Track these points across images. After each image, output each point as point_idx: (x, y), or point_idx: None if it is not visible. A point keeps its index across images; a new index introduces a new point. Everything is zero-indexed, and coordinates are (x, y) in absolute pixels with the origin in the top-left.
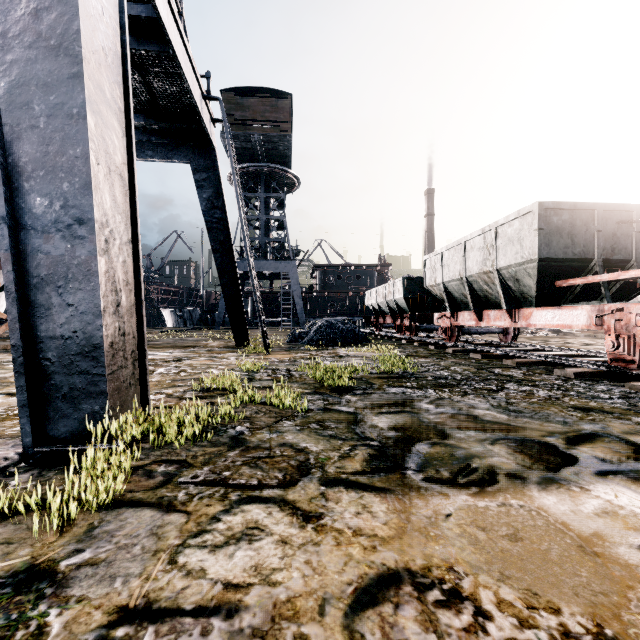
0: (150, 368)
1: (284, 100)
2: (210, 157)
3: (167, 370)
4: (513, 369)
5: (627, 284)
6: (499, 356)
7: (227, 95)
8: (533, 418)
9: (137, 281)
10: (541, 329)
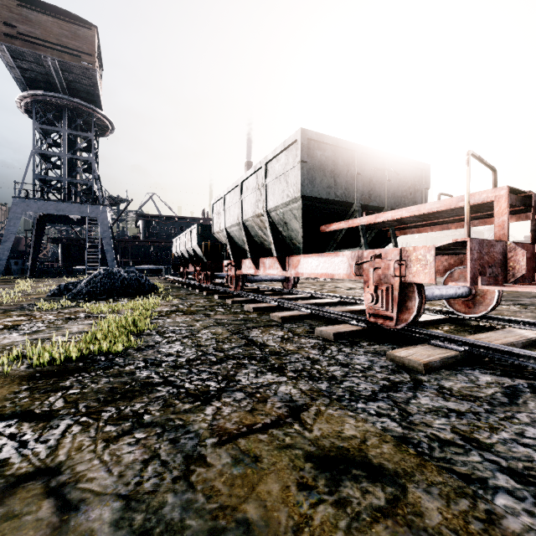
0: None
1: (87, 30)
2: None
3: None
4: (275, 329)
5: (380, 233)
6: (272, 307)
7: (7, 1)
8: None
9: None
10: None
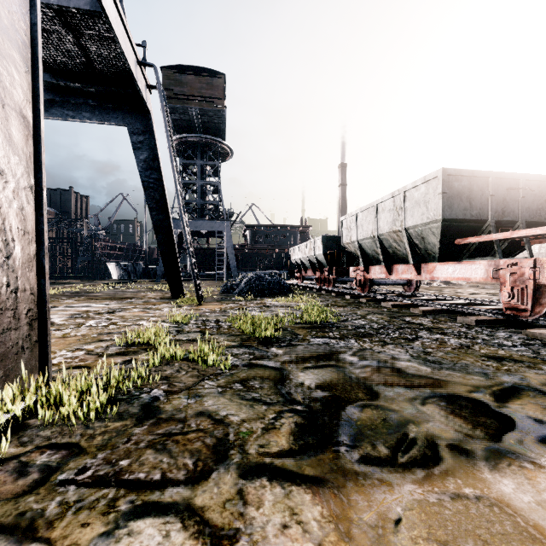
0: (80, 321)
1: (218, 79)
2: (146, 121)
3: (97, 323)
4: (421, 317)
5: (513, 242)
6: (406, 305)
7: (167, 72)
8: (454, 370)
9: (39, 231)
10: (434, 280)
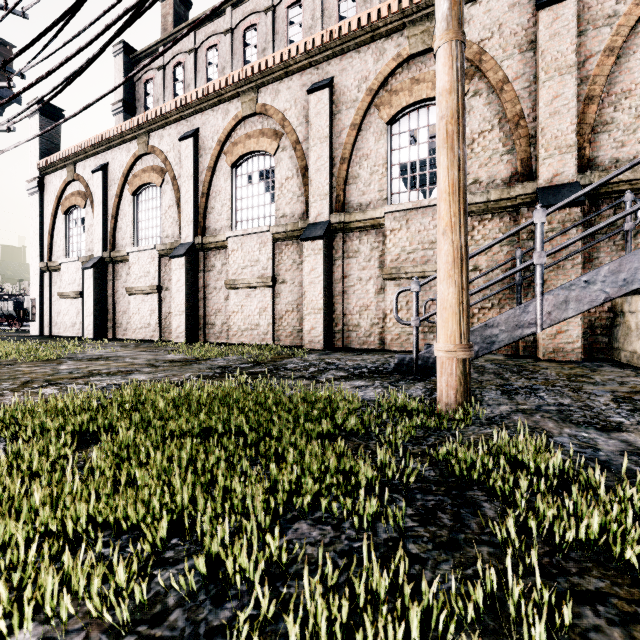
0: None
1: None
2: None
3: None
4: None
5: None
6: None
7: None
8: None
9: None
10: None
